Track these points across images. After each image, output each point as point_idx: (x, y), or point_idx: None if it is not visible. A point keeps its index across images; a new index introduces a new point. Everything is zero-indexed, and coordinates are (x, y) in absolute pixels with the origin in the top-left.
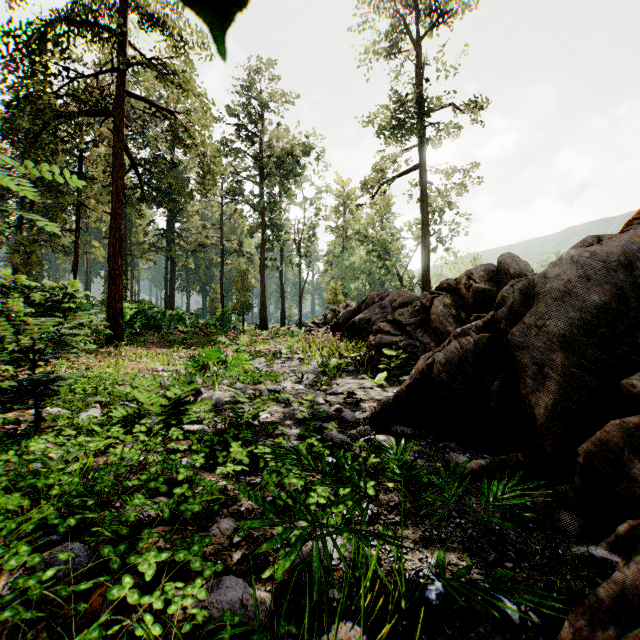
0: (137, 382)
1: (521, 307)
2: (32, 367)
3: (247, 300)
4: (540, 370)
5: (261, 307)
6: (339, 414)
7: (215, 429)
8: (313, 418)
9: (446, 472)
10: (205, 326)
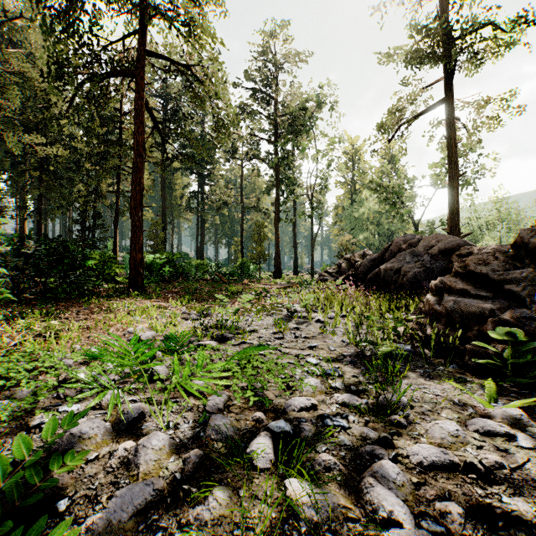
0: None
1: None
2: None
3: (263, 250)
4: None
5: (275, 257)
6: None
7: None
8: None
9: None
10: (225, 274)
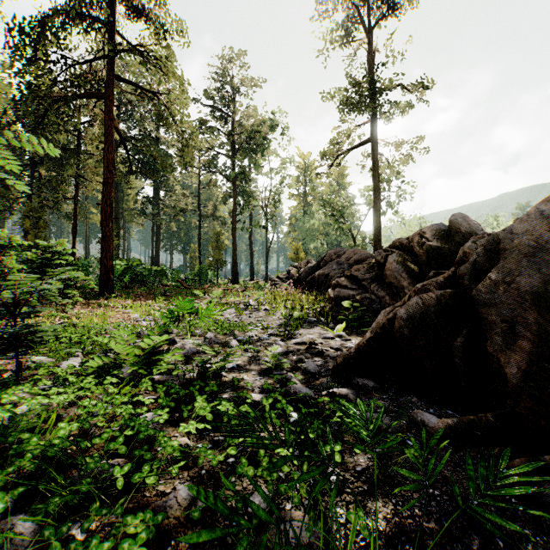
0: (115, 333)
1: (485, 263)
2: (24, 318)
3: (221, 258)
4: (510, 328)
5: (233, 264)
6: (302, 365)
7: (184, 379)
8: (277, 368)
9: (411, 430)
10: (185, 280)
